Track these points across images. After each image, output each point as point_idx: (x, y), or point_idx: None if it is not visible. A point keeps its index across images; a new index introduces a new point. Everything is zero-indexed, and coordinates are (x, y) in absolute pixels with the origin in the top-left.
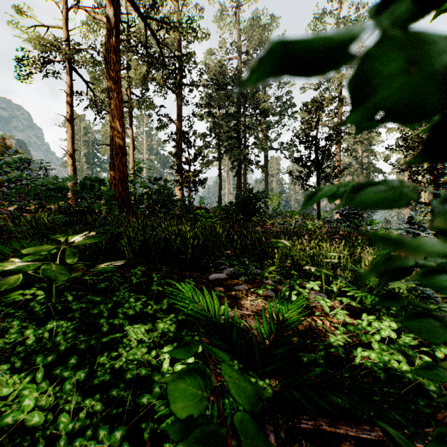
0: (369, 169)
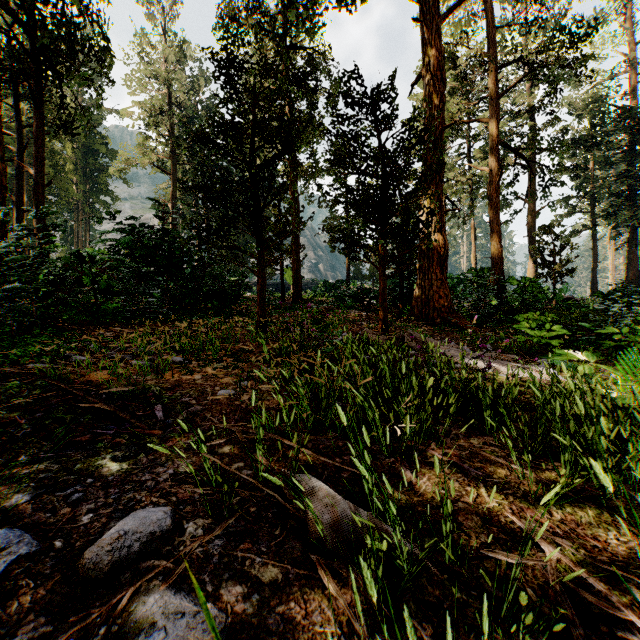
0: None
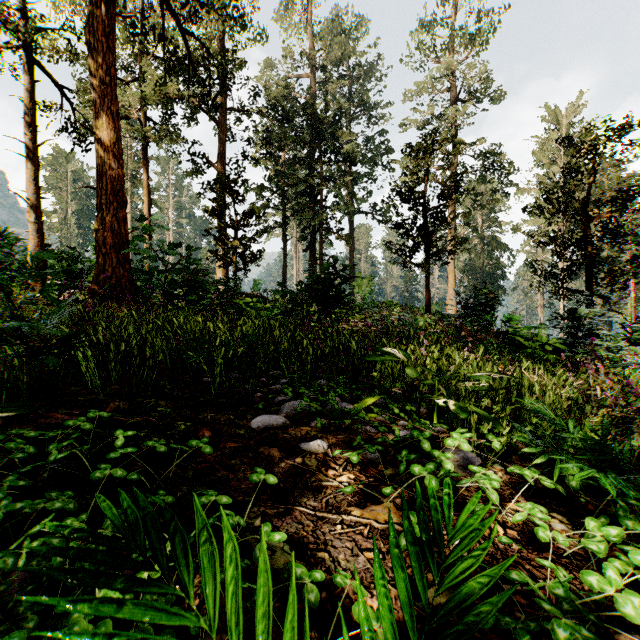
0: (492, 245)
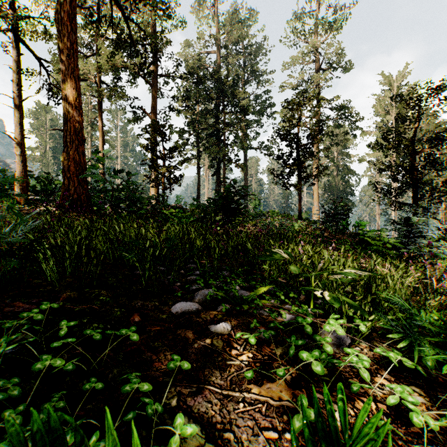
0: (344, 171)
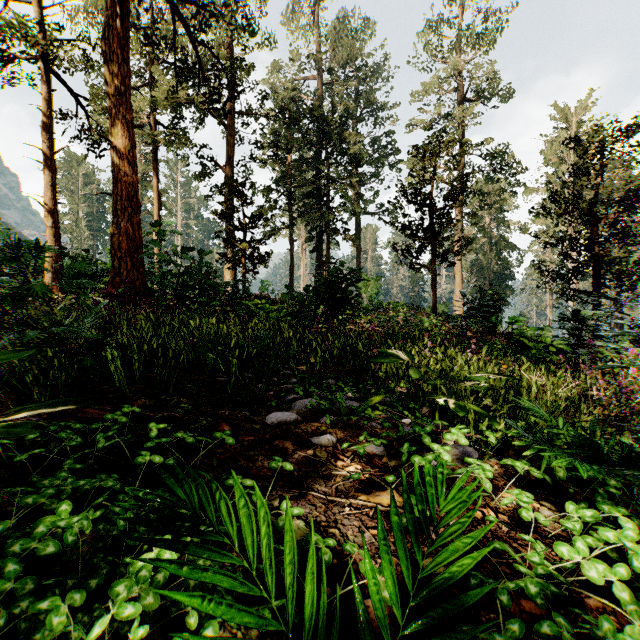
0: (499, 244)
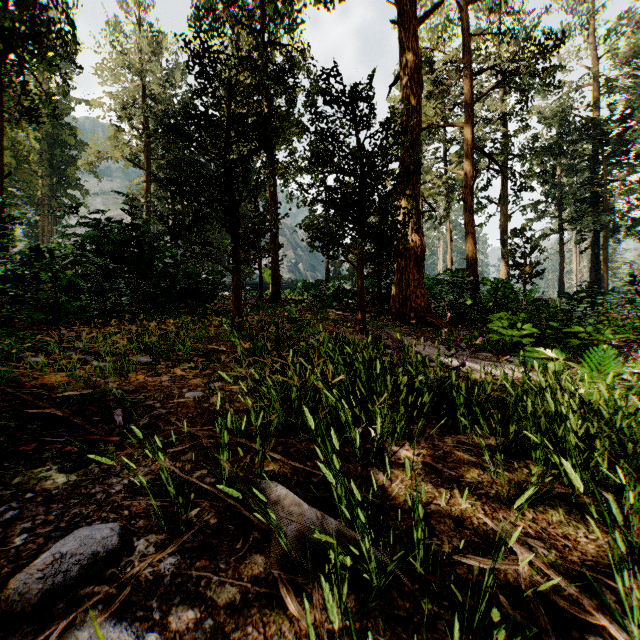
0: None
